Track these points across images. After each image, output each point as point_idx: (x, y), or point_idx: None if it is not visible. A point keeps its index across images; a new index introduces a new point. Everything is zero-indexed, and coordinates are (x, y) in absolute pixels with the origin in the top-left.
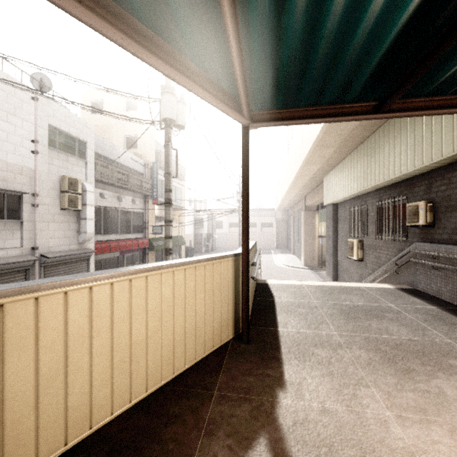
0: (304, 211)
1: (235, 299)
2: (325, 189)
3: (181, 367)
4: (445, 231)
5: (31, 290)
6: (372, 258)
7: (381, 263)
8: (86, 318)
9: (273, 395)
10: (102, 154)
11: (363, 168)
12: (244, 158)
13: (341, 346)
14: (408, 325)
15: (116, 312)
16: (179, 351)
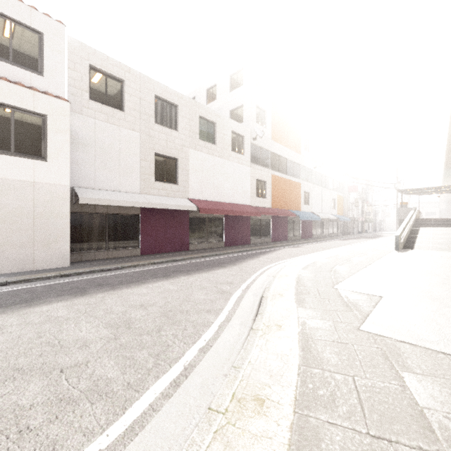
0: None
1: (417, 215)
2: None
3: None
4: None
5: None
6: None
7: None
8: None
9: None
10: None
11: None
12: (418, 199)
13: None
14: None
15: None
16: None
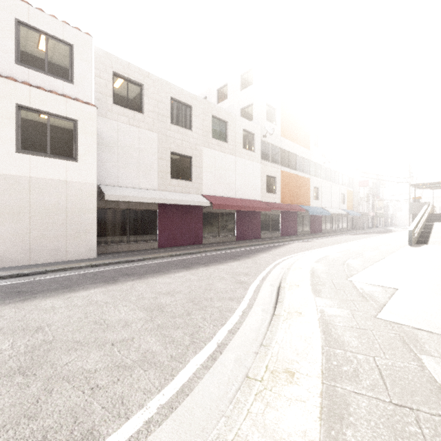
0: None
1: (431, 210)
2: None
3: None
4: None
5: None
6: None
7: None
8: None
9: None
10: None
11: None
12: (432, 194)
13: None
14: None
15: None
16: None
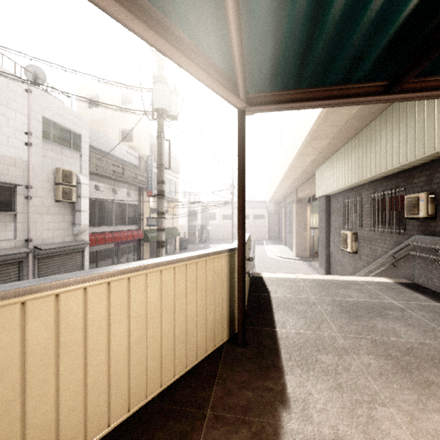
0: (296, 203)
1: (230, 298)
2: (318, 181)
3: (169, 378)
4: None
5: None
6: (367, 251)
7: (377, 255)
8: (50, 332)
9: (276, 417)
10: (97, 147)
11: (358, 160)
12: (240, 145)
13: (347, 351)
14: (416, 325)
15: (91, 322)
16: (168, 361)
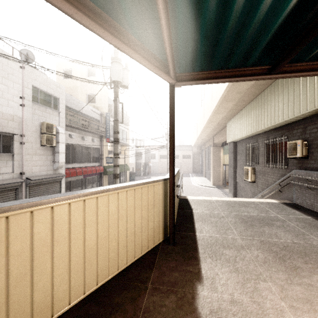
0: (213, 146)
1: (164, 212)
2: (228, 131)
3: (123, 264)
4: (317, 162)
5: (3, 211)
6: (262, 181)
7: (268, 184)
8: (48, 231)
9: (193, 288)
10: (70, 107)
11: (256, 116)
12: (171, 108)
13: (243, 248)
14: (292, 231)
15: (73, 225)
16: (122, 253)
